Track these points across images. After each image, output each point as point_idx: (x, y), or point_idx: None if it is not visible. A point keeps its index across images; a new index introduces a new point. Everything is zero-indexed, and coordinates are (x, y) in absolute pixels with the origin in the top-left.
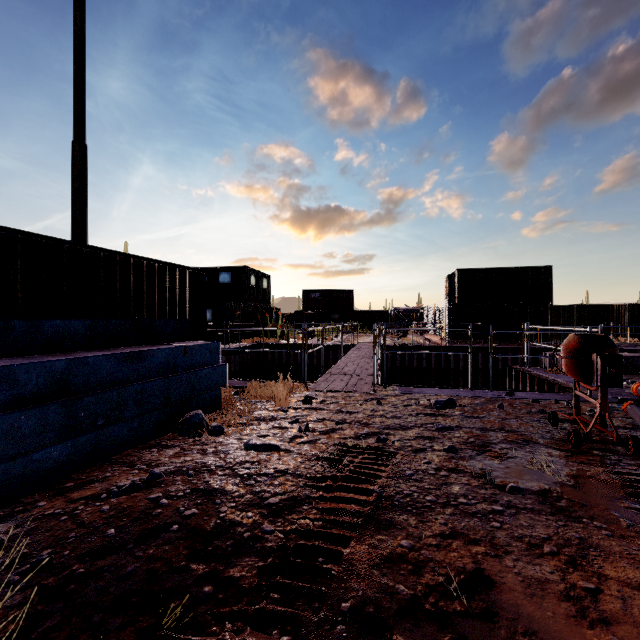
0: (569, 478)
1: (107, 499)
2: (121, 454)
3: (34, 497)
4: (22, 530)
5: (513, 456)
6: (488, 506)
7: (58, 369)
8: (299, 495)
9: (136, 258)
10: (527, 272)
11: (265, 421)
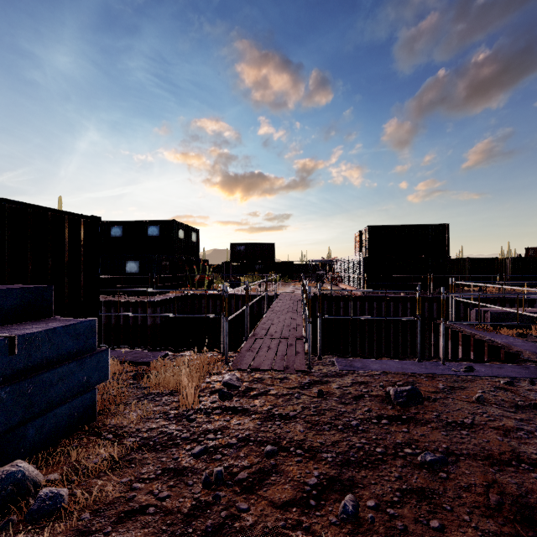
0: None
1: None
2: None
3: None
4: None
5: None
6: None
7: None
8: None
9: None
10: (428, 229)
11: (154, 451)
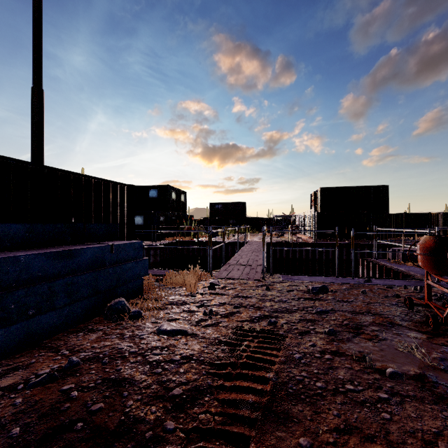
0: (437, 361)
1: (22, 390)
2: (51, 338)
3: None
4: None
5: (384, 338)
6: (374, 393)
7: None
8: (201, 384)
9: (75, 175)
10: (370, 189)
11: (177, 305)
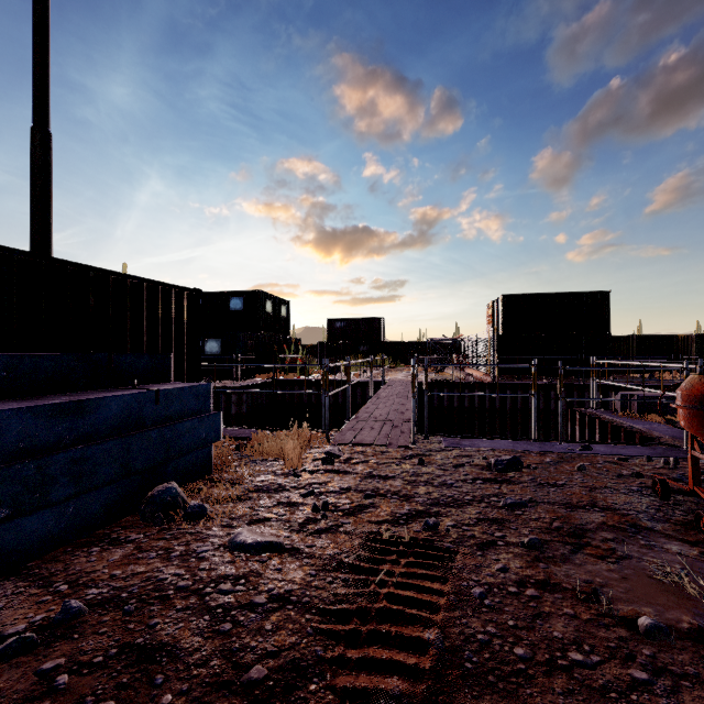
0: None
1: None
2: (43, 557)
3: None
4: None
5: (625, 555)
6: (622, 670)
7: None
8: (304, 656)
9: (98, 271)
10: (581, 298)
11: (269, 493)
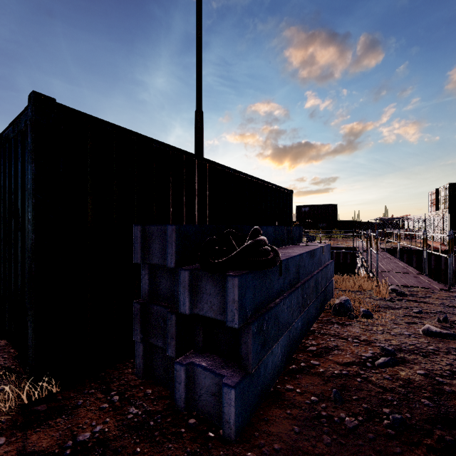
0: None
1: (377, 368)
2: (313, 326)
3: (300, 355)
4: (335, 385)
5: None
6: None
7: (297, 262)
8: None
9: (266, 183)
10: None
11: (388, 309)
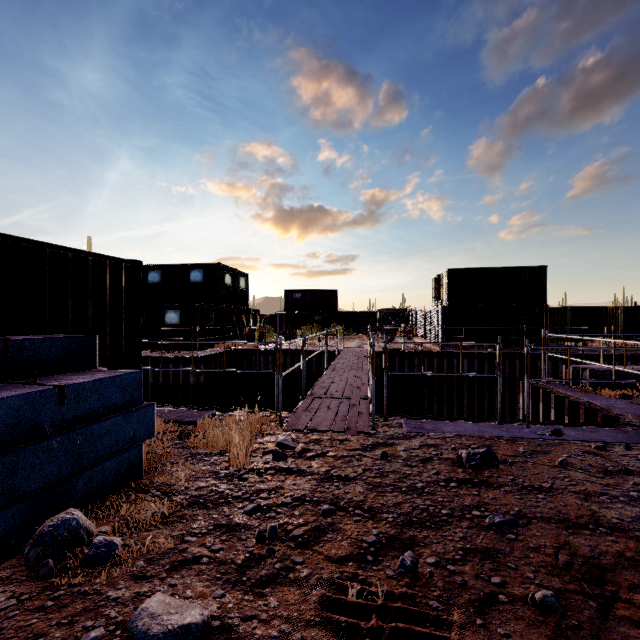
0: None
1: None
2: None
3: None
4: None
5: None
6: None
7: None
8: None
9: (4, 238)
10: (520, 272)
11: (205, 508)
